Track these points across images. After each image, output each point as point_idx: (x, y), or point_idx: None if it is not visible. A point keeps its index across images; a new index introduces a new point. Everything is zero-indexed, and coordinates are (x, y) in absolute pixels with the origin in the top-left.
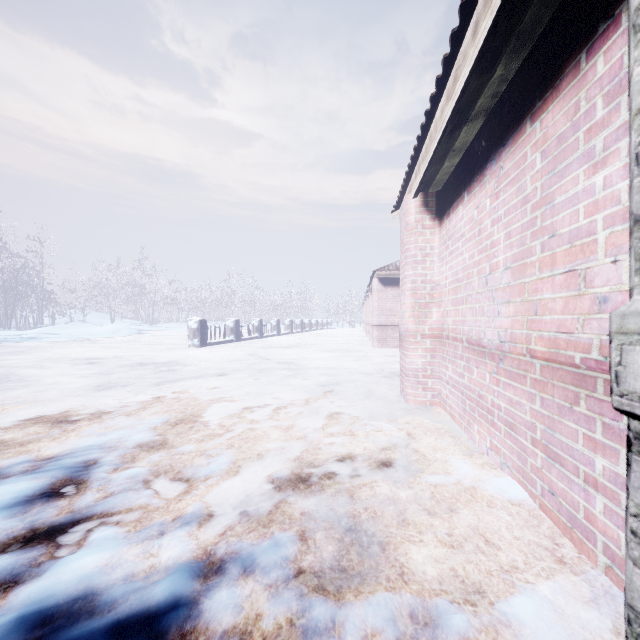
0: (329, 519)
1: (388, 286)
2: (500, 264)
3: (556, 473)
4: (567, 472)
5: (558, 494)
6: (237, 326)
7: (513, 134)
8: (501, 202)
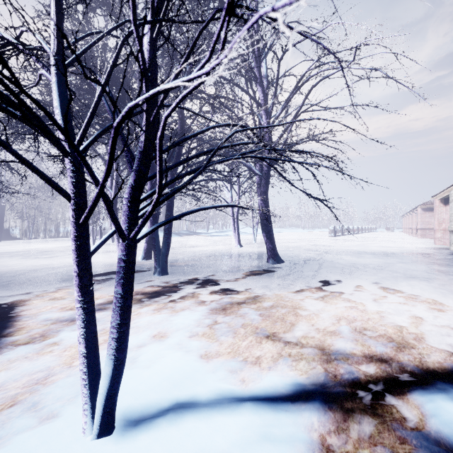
0: (424, 247)
1: (426, 211)
2: None
3: None
4: None
5: None
6: (342, 229)
7: None
8: None
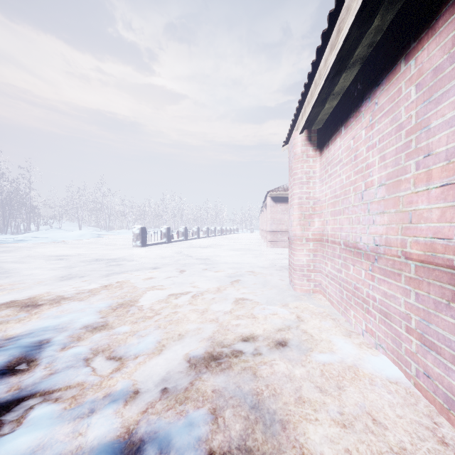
0: (236, 396)
1: (278, 203)
2: (375, 182)
3: (432, 359)
4: (444, 360)
5: (434, 377)
6: (168, 232)
7: (387, 74)
8: (376, 131)
